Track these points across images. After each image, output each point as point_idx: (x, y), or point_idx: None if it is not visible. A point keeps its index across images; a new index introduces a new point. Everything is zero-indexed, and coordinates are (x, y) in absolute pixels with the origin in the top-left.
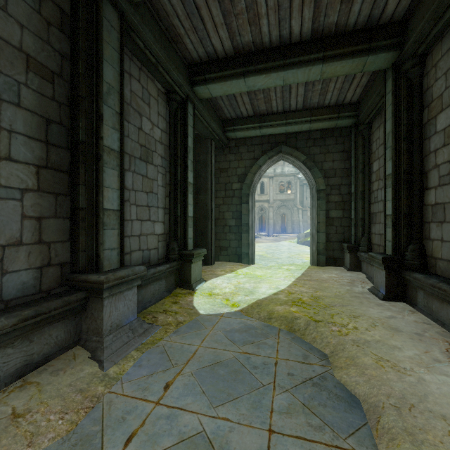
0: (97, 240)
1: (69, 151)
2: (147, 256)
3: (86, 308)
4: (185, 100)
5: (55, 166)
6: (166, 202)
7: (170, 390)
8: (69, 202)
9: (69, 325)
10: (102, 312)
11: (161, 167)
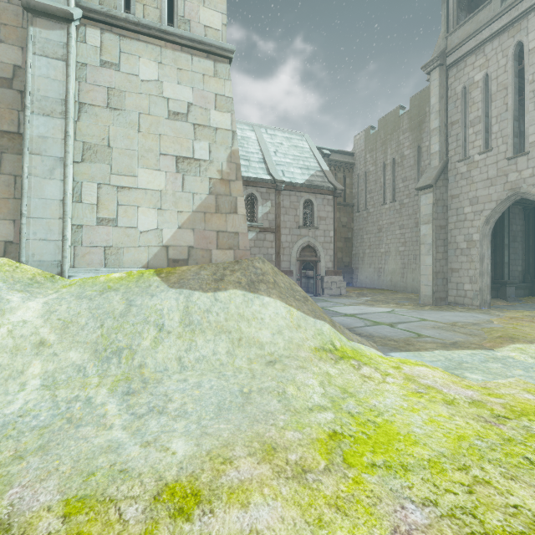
0: (502, 271)
1: (493, 247)
2: (514, 279)
3: (499, 289)
4: (534, 207)
5: (491, 252)
6: (523, 257)
7: (532, 306)
8: (493, 261)
9: (495, 293)
10: (505, 290)
11: (520, 242)
